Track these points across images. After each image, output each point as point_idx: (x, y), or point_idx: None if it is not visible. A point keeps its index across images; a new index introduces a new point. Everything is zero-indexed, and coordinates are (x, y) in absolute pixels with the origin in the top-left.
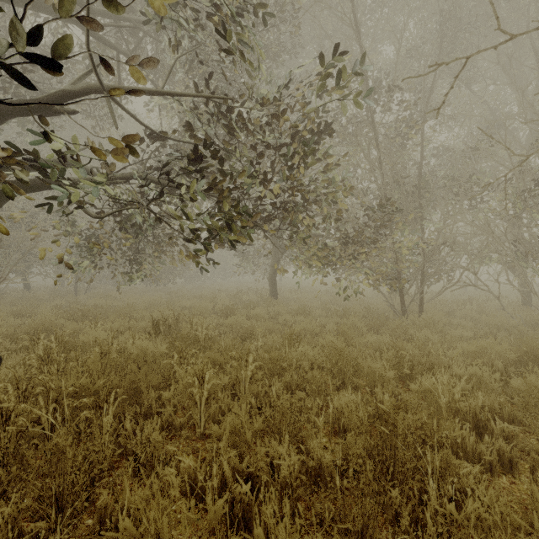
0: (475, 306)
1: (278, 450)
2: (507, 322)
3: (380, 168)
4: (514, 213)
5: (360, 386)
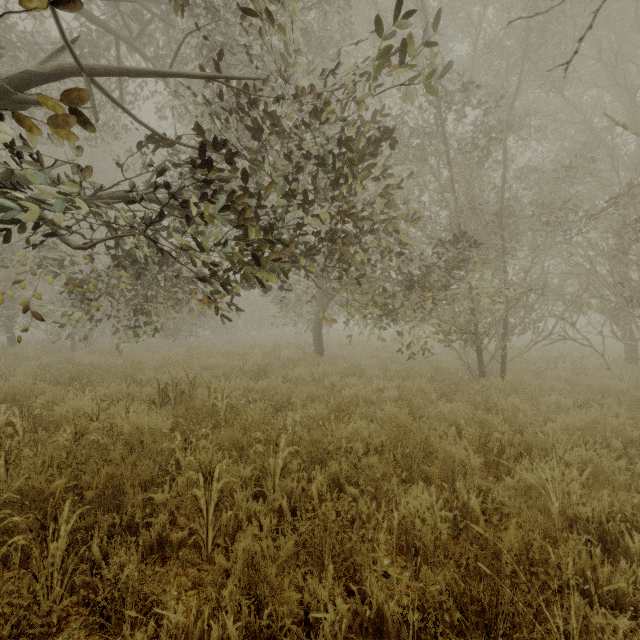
0: (569, 365)
1: (317, 592)
2: (615, 385)
3: (452, 190)
4: (622, 247)
5: (433, 477)
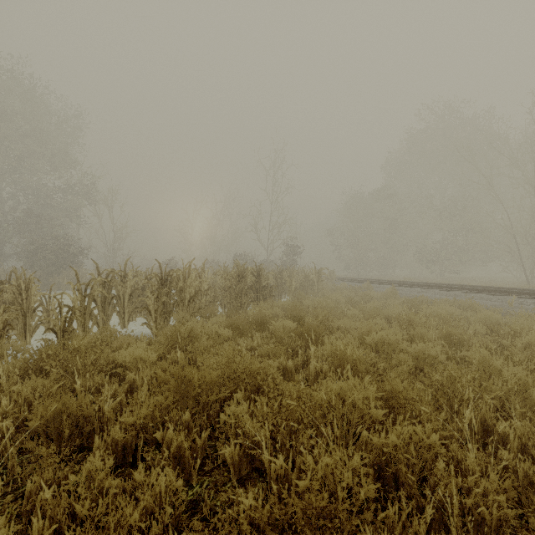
0: None
1: None
2: None
3: None
4: None
5: None
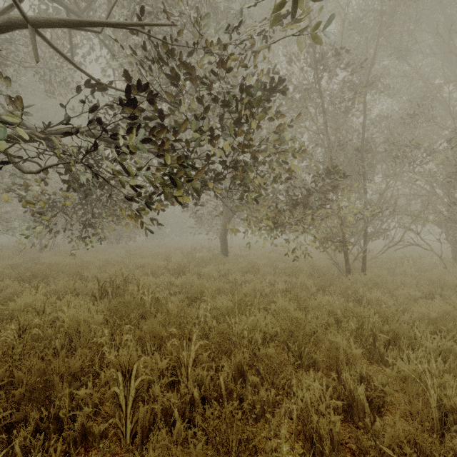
0: (412, 264)
1: None
2: (452, 281)
3: (326, 131)
4: (456, 175)
5: (320, 363)
